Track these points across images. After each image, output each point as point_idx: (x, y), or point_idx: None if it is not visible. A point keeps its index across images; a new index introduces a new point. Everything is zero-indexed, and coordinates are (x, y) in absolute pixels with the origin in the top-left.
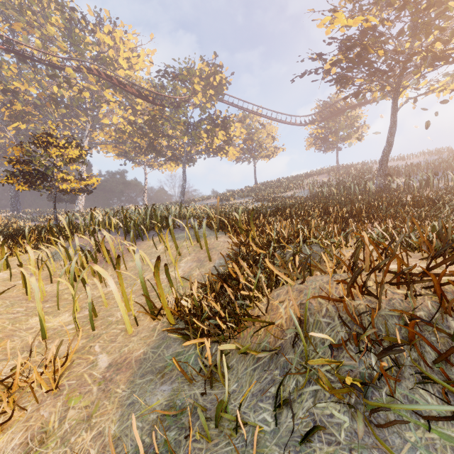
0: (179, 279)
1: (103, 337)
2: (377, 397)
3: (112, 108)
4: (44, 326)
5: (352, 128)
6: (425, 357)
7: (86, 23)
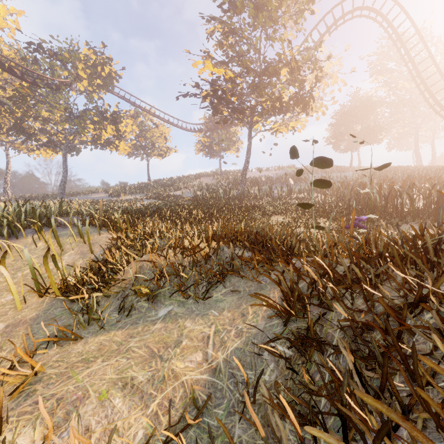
0: (64, 268)
1: None
2: (160, 295)
3: None
4: None
5: (231, 141)
6: (181, 279)
7: None
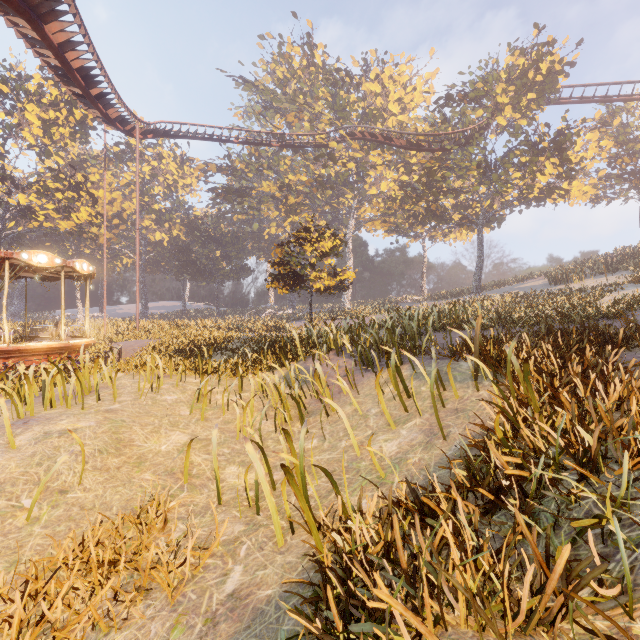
0: (378, 468)
1: (259, 532)
2: None
3: (380, 172)
4: (220, 489)
5: None
6: None
7: (350, 79)
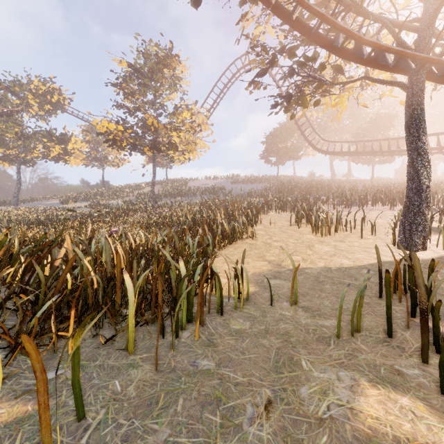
0: None
1: None
2: None
3: None
4: None
5: None
6: None
7: None
